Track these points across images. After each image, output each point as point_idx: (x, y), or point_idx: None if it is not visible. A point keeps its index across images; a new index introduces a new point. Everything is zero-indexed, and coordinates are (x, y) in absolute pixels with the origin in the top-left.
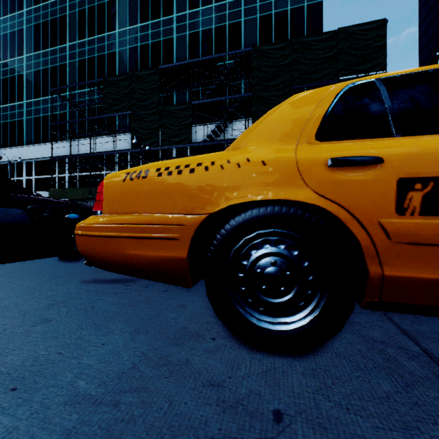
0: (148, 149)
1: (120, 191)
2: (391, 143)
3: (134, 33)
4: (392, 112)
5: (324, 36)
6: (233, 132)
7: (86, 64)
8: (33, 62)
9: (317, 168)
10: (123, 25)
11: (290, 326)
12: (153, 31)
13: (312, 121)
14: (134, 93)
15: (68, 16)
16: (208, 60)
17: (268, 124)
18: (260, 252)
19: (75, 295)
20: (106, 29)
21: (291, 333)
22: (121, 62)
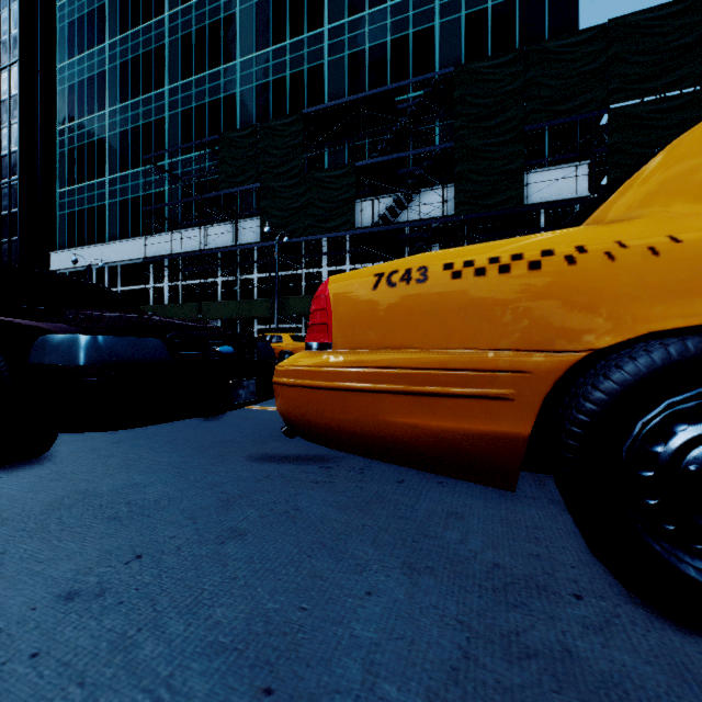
0: (287, 242)
1: (368, 306)
2: None
3: (263, 63)
4: None
5: (582, 35)
6: (421, 209)
7: (192, 116)
8: (119, 119)
9: None
10: (247, 51)
11: None
12: (293, 55)
13: None
14: (264, 155)
15: (167, 45)
16: (382, 93)
17: (692, 166)
18: (696, 430)
19: (254, 485)
20: (222, 60)
21: None
22: (243, 109)
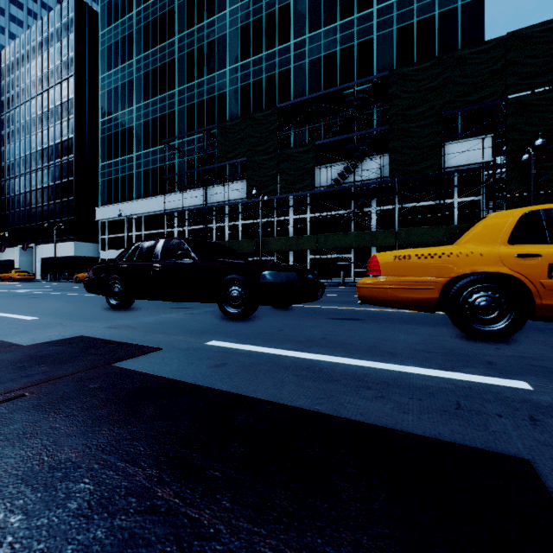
0: (267, 199)
1: (392, 265)
2: (546, 247)
3: (246, 69)
4: (548, 231)
5: (486, 45)
6: (363, 172)
7: (195, 109)
8: (143, 113)
9: (509, 258)
10: (234, 62)
11: (494, 328)
12: (268, 63)
13: (505, 233)
14: (249, 138)
15: (176, 59)
16: (334, 91)
17: (479, 233)
18: (477, 295)
19: (341, 323)
20: (216, 68)
21: (495, 330)
22: (231, 103)
